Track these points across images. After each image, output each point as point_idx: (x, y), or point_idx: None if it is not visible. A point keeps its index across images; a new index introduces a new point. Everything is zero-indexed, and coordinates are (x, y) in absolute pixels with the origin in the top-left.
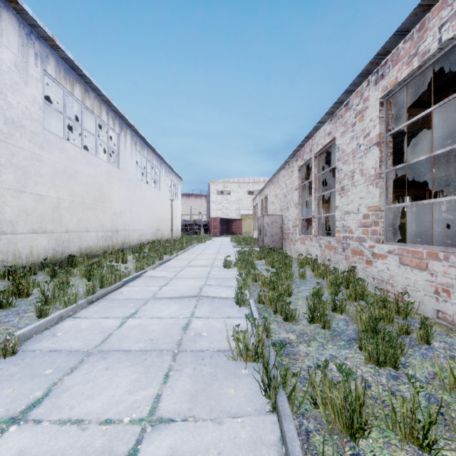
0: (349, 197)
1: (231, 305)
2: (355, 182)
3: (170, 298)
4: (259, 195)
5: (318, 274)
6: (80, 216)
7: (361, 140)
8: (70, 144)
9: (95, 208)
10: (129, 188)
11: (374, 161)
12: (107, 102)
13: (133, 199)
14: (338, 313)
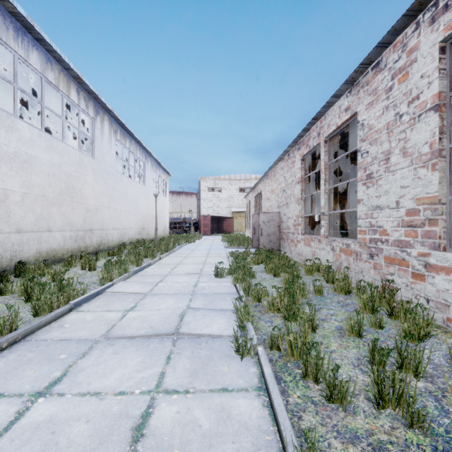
0: (381, 186)
1: (226, 353)
2: (393, 166)
3: (132, 337)
4: (252, 191)
5: (337, 288)
6: (38, 213)
7: (403, 107)
8: (23, 123)
9: (60, 203)
10: (107, 181)
11: (429, 133)
12: (77, 78)
13: (112, 194)
14: (408, 374)
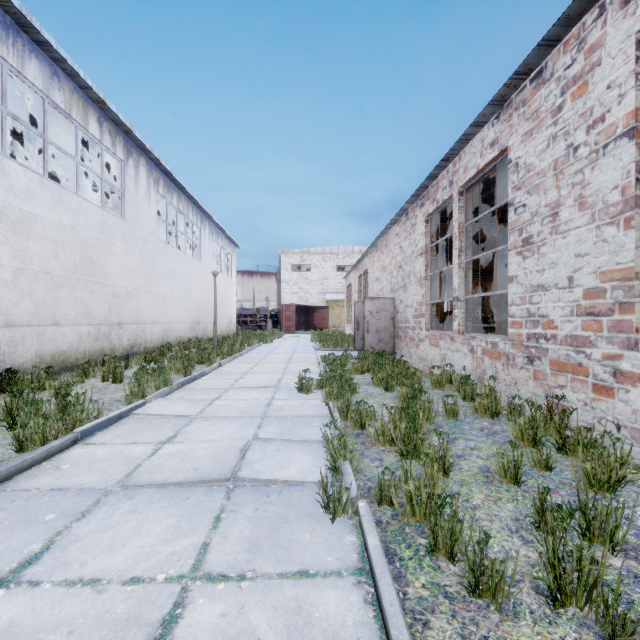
0: (545, 255)
1: (309, 511)
2: (563, 225)
3: (164, 484)
4: (355, 270)
5: (479, 408)
6: (39, 298)
7: (580, 135)
8: (15, 166)
9: (73, 284)
10: (144, 254)
11: (620, 172)
12: (99, 102)
13: (152, 272)
14: (598, 545)
